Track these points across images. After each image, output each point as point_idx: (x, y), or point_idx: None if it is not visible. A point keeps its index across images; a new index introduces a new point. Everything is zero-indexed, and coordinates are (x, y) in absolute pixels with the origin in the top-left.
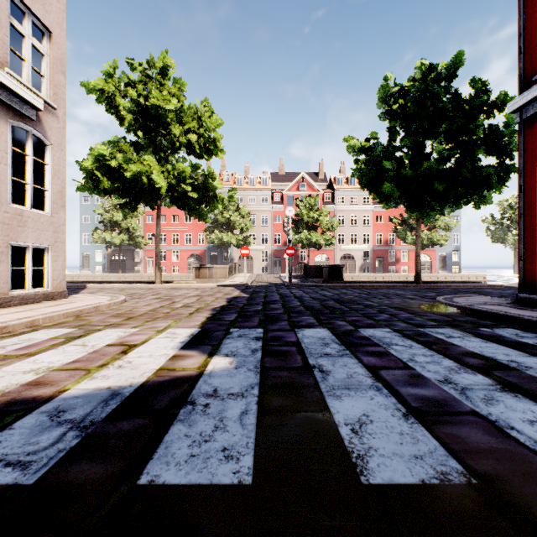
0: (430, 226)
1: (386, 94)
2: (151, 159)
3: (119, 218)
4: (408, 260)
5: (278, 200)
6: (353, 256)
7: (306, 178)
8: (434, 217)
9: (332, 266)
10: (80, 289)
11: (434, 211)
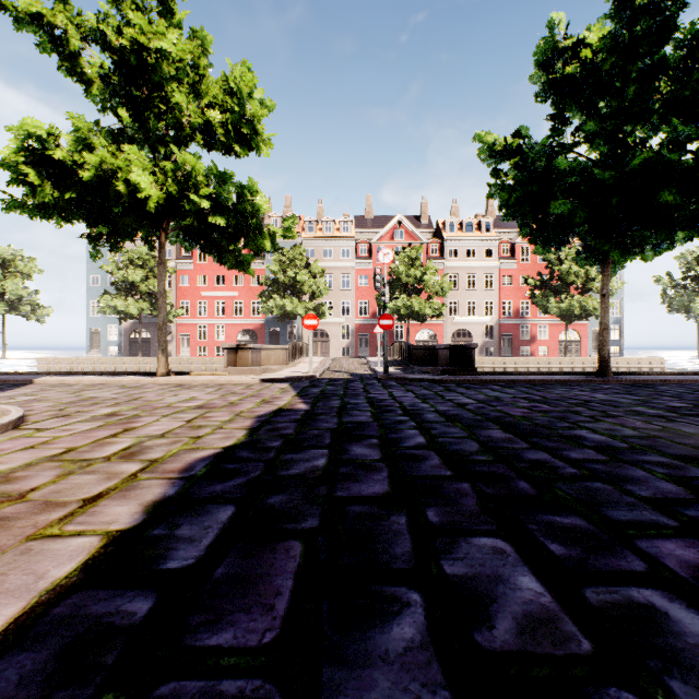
0: (583, 288)
1: (549, 55)
2: (131, 147)
3: (136, 278)
4: (547, 338)
5: (364, 253)
6: (470, 332)
7: (404, 222)
8: (622, 266)
9: (455, 346)
10: (8, 389)
11: (626, 255)
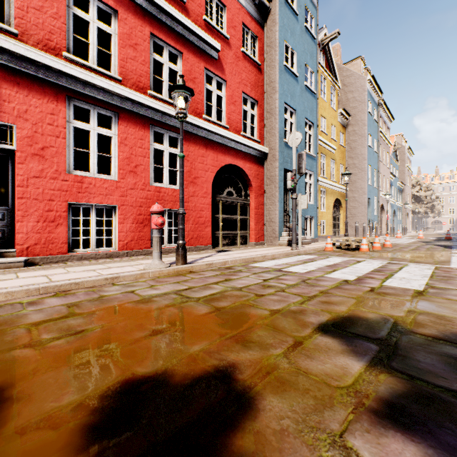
0: None
1: None
2: (418, 205)
3: None
4: None
5: None
6: None
7: None
8: None
9: None
10: None
11: None
